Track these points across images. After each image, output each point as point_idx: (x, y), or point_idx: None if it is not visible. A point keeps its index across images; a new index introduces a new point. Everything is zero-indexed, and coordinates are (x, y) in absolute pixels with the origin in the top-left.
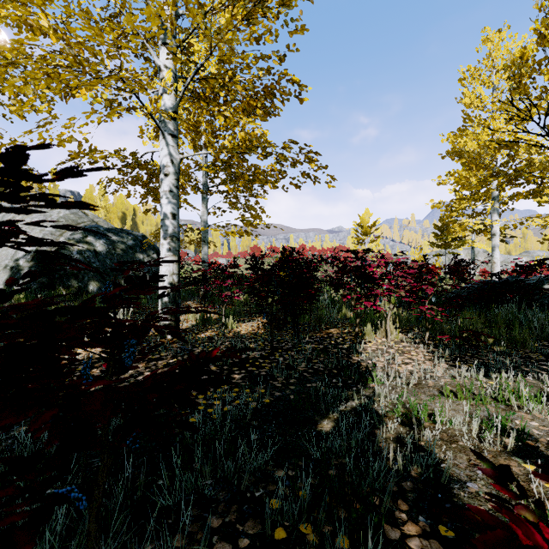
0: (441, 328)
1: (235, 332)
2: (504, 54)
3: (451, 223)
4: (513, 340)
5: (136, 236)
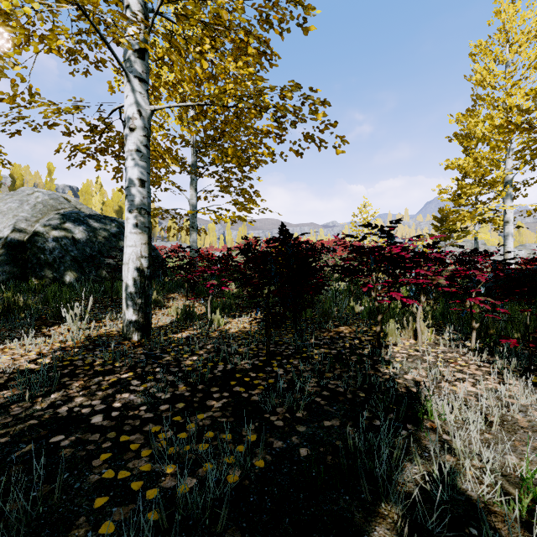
0: (486, 326)
1: (222, 330)
2: (520, 25)
3: (451, 214)
4: None
5: (121, 223)
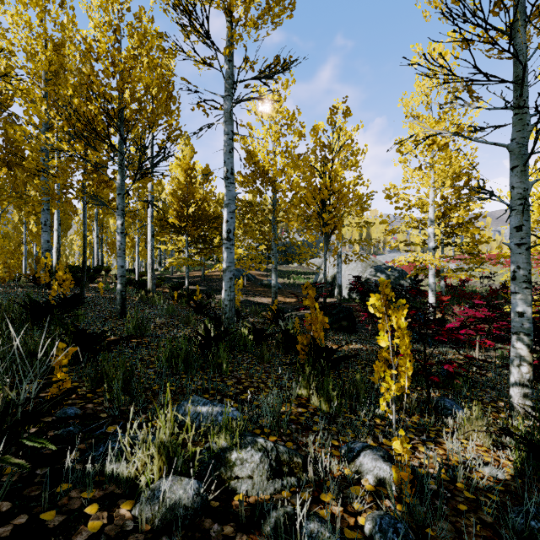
0: None
1: None
2: None
3: None
4: None
5: (399, 270)
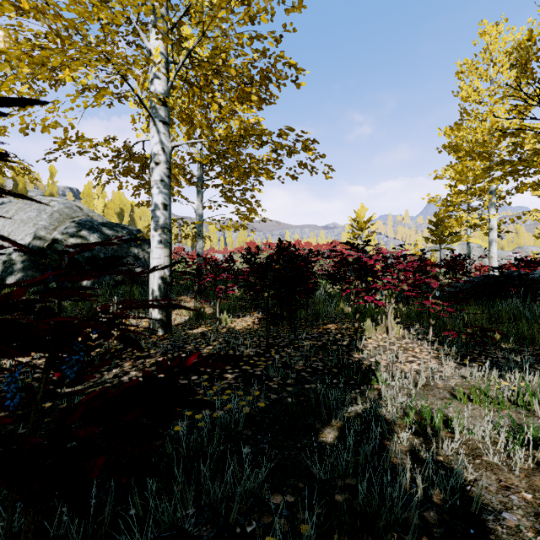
0: (444, 323)
1: (229, 327)
2: (502, 47)
3: (446, 218)
4: (521, 336)
5: (131, 230)
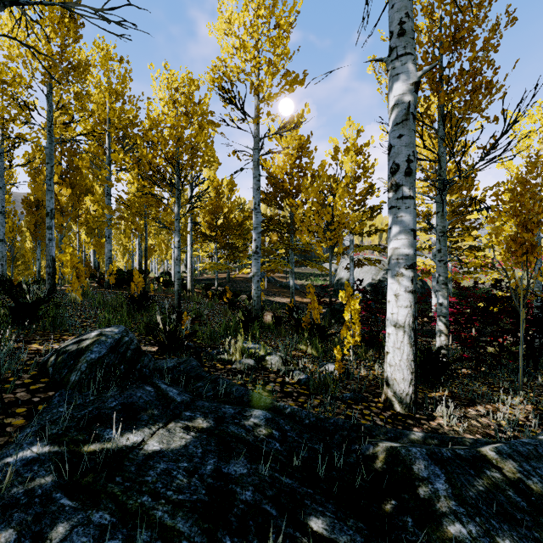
0: None
1: None
2: None
3: None
4: None
5: None
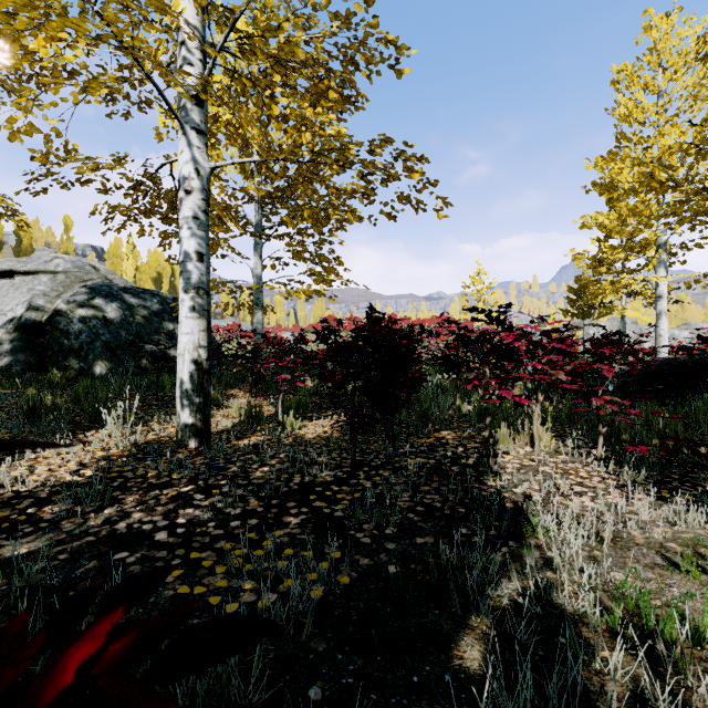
0: (618, 431)
1: (297, 436)
2: (676, 45)
3: (591, 285)
4: None
5: (165, 298)
